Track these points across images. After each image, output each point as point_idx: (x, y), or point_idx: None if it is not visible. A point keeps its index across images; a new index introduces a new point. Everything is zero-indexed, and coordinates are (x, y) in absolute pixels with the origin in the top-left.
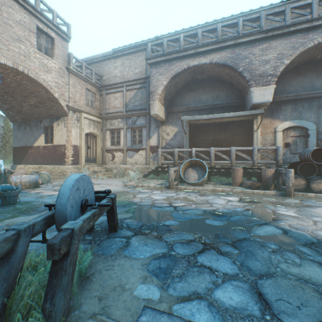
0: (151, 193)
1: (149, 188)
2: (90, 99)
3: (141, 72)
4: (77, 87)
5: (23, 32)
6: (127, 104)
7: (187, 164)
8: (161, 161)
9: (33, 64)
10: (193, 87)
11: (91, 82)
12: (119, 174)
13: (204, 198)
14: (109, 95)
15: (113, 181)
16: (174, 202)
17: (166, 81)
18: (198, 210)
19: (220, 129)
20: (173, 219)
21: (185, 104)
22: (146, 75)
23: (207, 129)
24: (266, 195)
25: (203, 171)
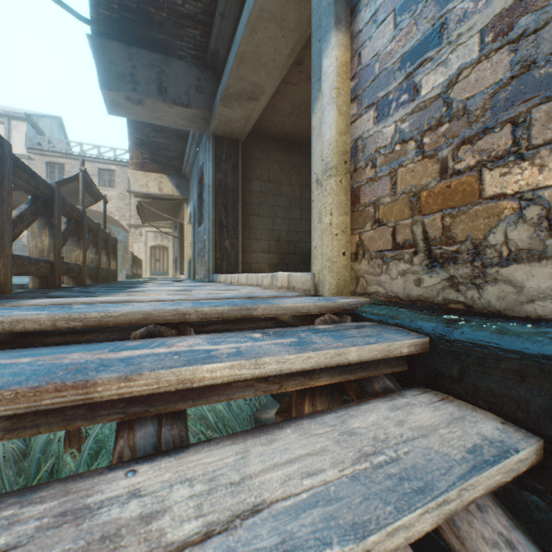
0: None
1: None
2: None
3: None
4: None
5: None
6: None
7: None
8: None
9: None
10: None
11: None
12: None
13: None
14: None
15: None
16: None
17: None
18: None
19: None
20: None
21: None
22: None
23: None
24: None
25: None
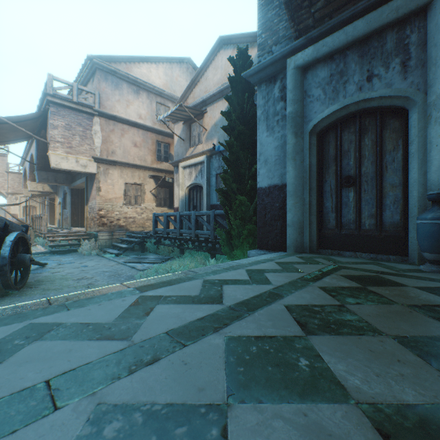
0: None
1: None
2: None
3: None
4: (16, 179)
5: None
6: None
7: None
8: None
9: None
10: None
11: None
12: None
13: None
14: None
15: None
16: None
17: (24, 177)
18: None
19: None
20: None
21: None
22: None
23: None
24: None
25: None
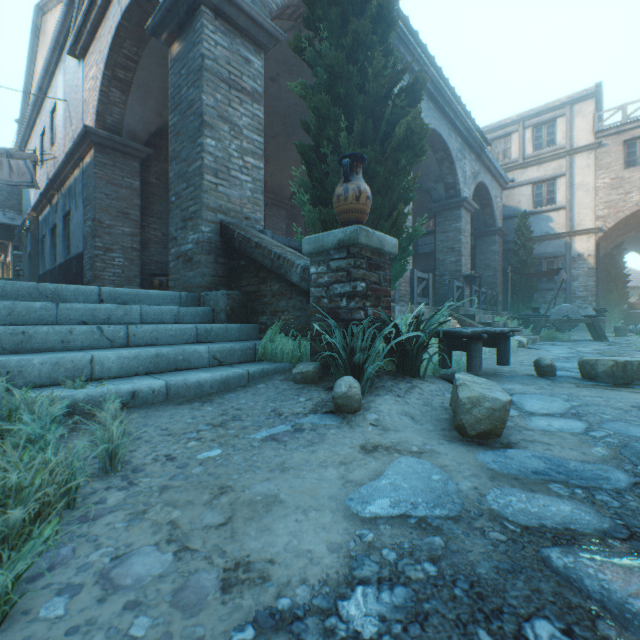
0: None
1: None
2: None
3: None
4: None
5: None
6: None
7: None
8: None
9: None
10: None
11: None
12: None
13: None
14: None
15: None
16: None
17: None
18: None
19: None
20: None
21: None
22: None
23: None
24: None
25: None
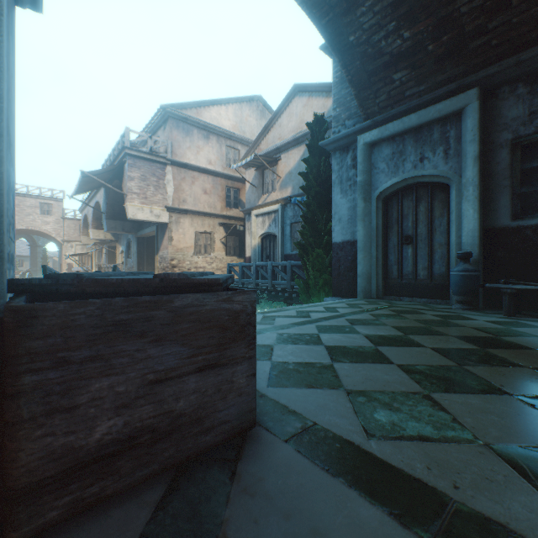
0: None
1: None
2: None
3: None
4: (72, 226)
5: (32, 210)
6: None
7: None
8: None
9: (38, 223)
10: None
11: None
12: None
13: None
14: None
15: None
16: None
17: (83, 224)
18: None
19: None
20: None
21: None
22: None
23: None
24: None
25: None
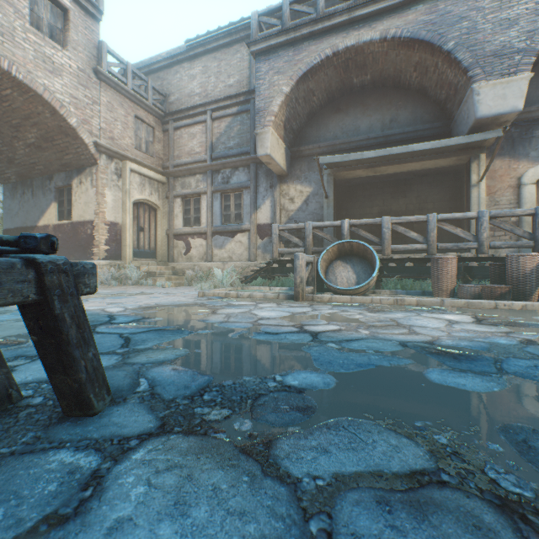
0: (255, 307)
1: (252, 300)
2: (144, 137)
3: (239, 83)
4: (117, 111)
5: None
6: (214, 147)
7: (332, 253)
8: (279, 248)
9: (22, 53)
10: (342, 105)
11: (146, 104)
12: (198, 279)
13: (384, 316)
14: (180, 130)
15: (183, 291)
16: (309, 323)
17: (289, 86)
18: (385, 342)
19: (394, 192)
20: (313, 365)
21: (326, 140)
22: (250, 86)
23: (367, 193)
24: (535, 312)
25: (366, 266)
